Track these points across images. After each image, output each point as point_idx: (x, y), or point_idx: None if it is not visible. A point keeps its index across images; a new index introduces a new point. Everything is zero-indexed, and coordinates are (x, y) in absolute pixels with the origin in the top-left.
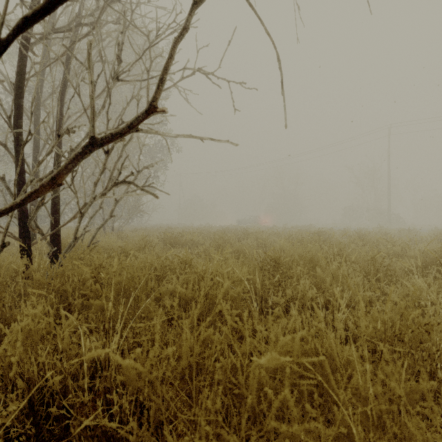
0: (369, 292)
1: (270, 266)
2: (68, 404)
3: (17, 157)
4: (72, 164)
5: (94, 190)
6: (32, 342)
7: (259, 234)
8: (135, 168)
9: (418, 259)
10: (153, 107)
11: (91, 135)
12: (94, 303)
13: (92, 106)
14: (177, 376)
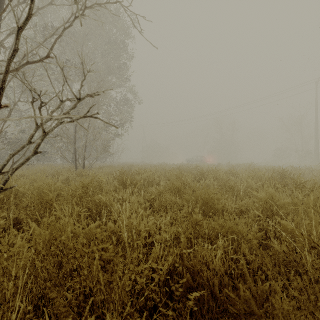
0: None
1: None
2: None
3: None
4: None
5: None
6: None
7: (216, 173)
8: (75, 95)
9: None
10: None
11: None
12: None
13: None
14: None
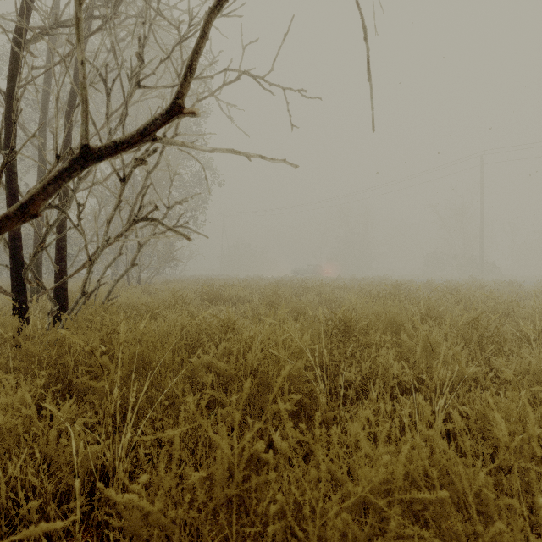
0: (474, 366)
1: (338, 330)
2: (51, 540)
3: (9, 187)
4: (53, 186)
5: (107, 230)
6: (4, 446)
7: (321, 287)
8: (164, 204)
9: (537, 321)
10: (178, 106)
11: (83, 142)
12: (98, 386)
13: (83, 98)
14: (209, 513)
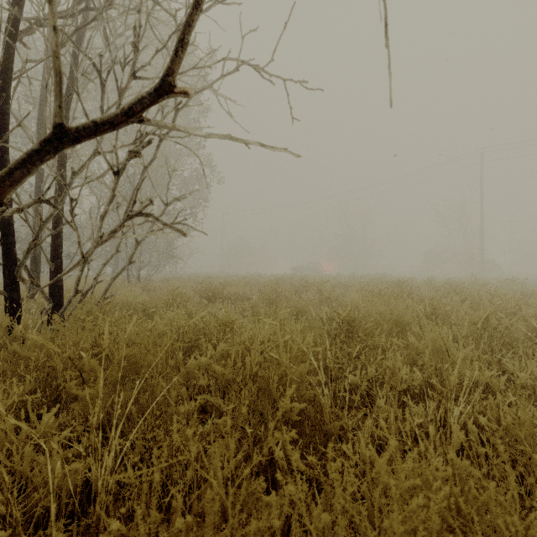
0: (487, 370)
1: (341, 330)
2: None
3: None
4: (21, 170)
5: (100, 226)
6: None
7: (321, 285)
8: (163, 200)
9: None
10: (168, 85)
11: (57, 121)
12: (82, 394)
13: (57, 70)
14: None
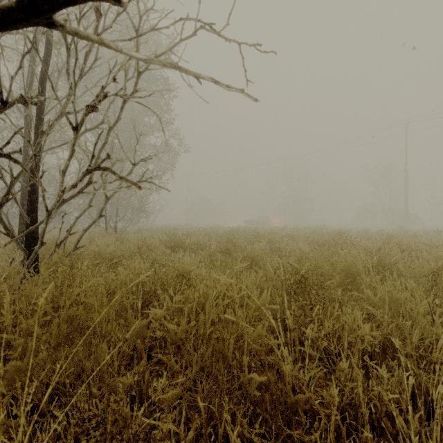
0: None
1: (294, 280)
2: None
3: None
4: None
5: (62, 180)
6: None
7: (271, 236)
8: (130, 161)
9: None
10: None
11: None
12: (4, 369)
13: None
14: None
